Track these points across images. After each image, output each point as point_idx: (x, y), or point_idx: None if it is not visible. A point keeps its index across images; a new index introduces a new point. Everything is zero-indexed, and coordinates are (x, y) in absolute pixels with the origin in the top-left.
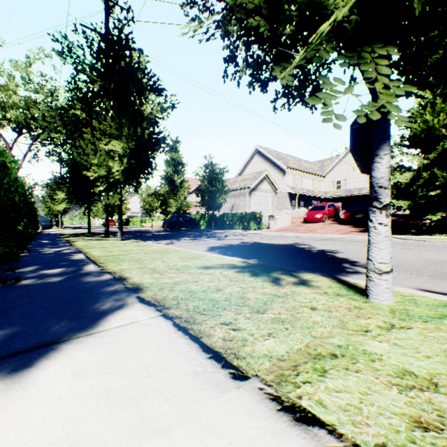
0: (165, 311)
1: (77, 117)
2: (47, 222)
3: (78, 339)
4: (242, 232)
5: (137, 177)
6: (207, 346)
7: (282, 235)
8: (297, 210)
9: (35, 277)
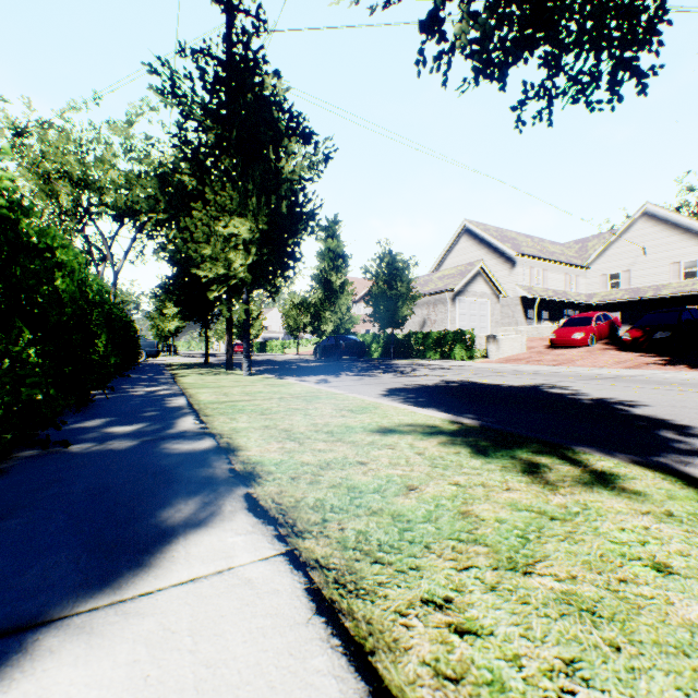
0: (294, 543)
1: (184, 186)
2: (152, 347)
3: (88, 618)
4: (441, 363)
5: (272, 275)
6: (389, 697)
7: (512, 368)
8: (536, 326)
9: (94, 439)
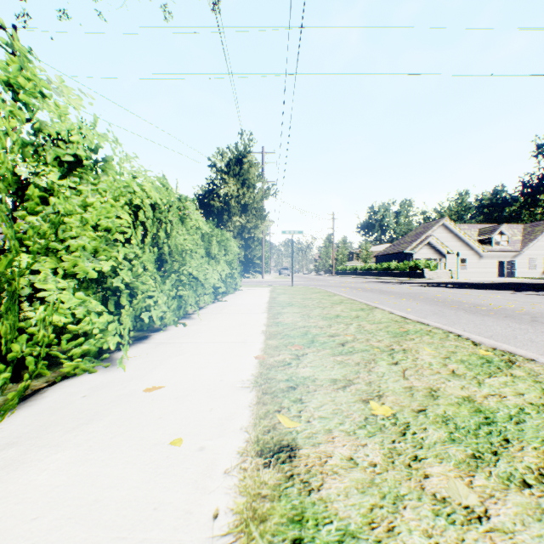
0: None
1: None
2: None
3: None
4: None
5: None
6: None
7: None
8: None
9: None
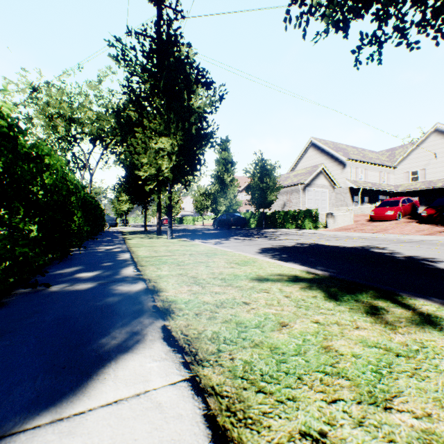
0: (196, 371)
1: (130, 118)
2: (112, 221)
3: (30, 436)
4: (296, 231)
5: (186, 174)
6: None
7: (345, 235)
8: (360, 207)
9: (67, 282)
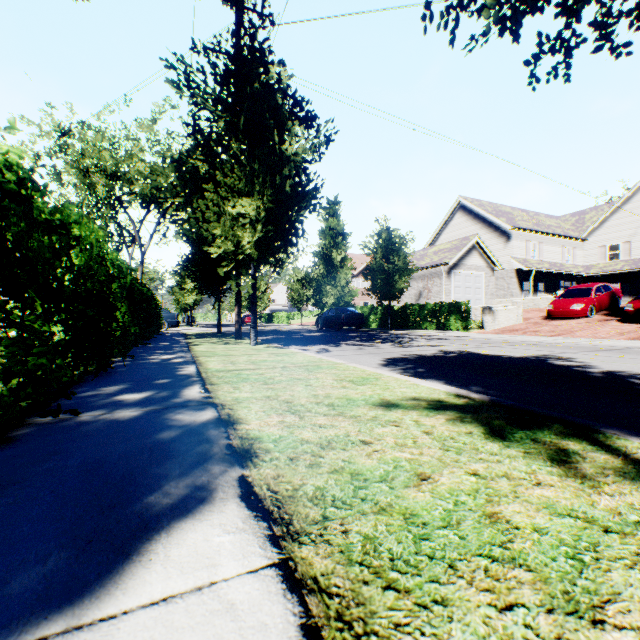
0: (289, 550)
1: (197, 171)
2: (173, 318)
3: None
4: (437, 333)
5: (277, 250)
6: None
7: (510, 339)
8: (532, 298)
9: (104, 407)
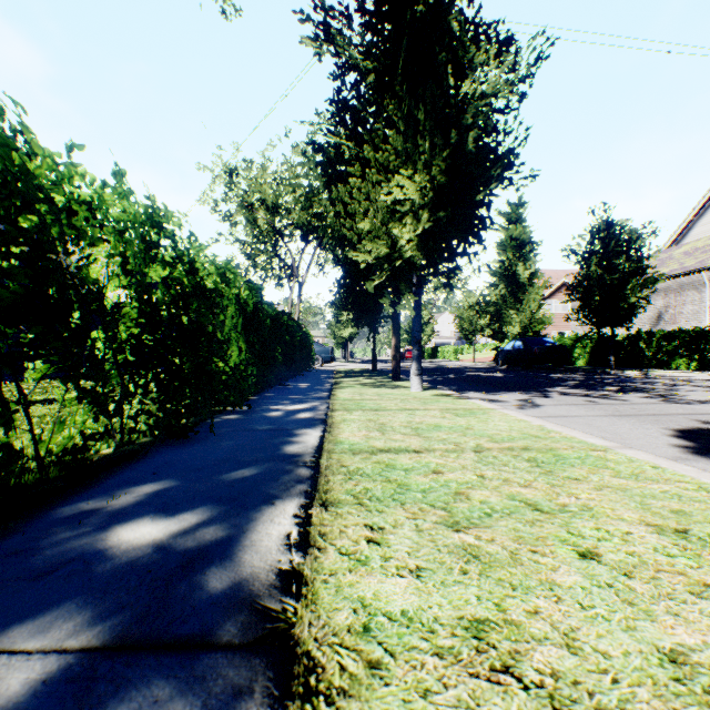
0: None
1: (339, 152)
2: (326, 353)
3: None
4: (708, 376)
5: (450, 250)
6: None
7: None
8: None
9: (17, 593)
